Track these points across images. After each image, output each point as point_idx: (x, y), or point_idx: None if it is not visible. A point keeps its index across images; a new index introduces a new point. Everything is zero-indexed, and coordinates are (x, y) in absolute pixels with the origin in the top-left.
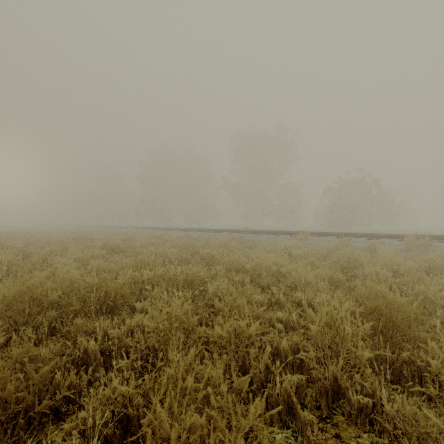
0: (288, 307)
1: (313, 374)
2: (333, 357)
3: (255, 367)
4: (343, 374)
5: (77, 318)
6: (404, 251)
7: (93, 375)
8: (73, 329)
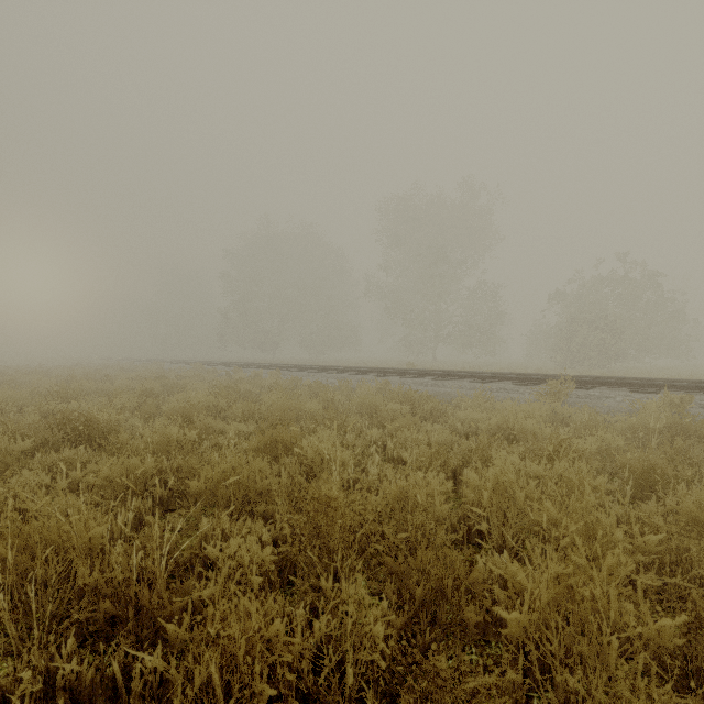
0: None
1: None
2: None
3: None
4: None
5: None
6: None
7: None
8: None
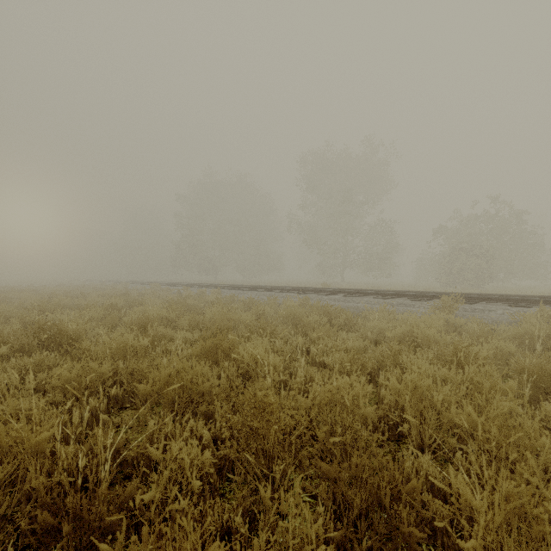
0: None
1: None
2: None
3: None
4: None
5: None
6: None
7: None
8: None
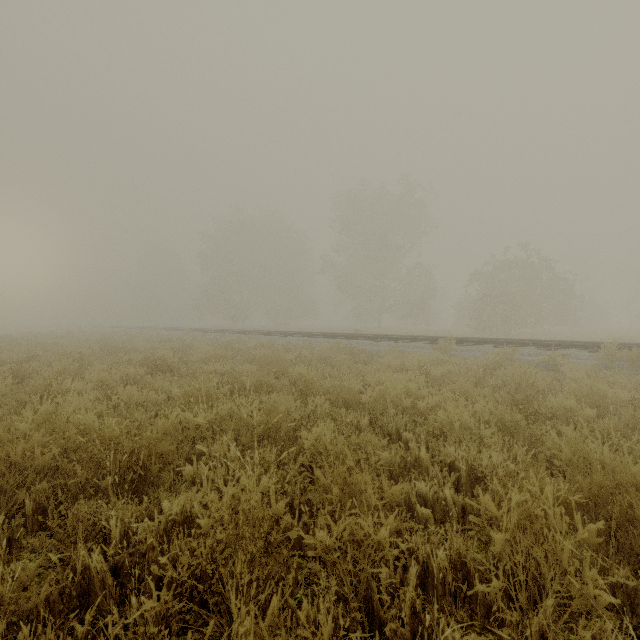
0: (434, 473)
1: (504, 633)
2: (529, 584)
3: (394, 618)
4: (558, 632)
5: (83, 496)
6: (602, 370)
7: (95, 621)
8: (71, 522)
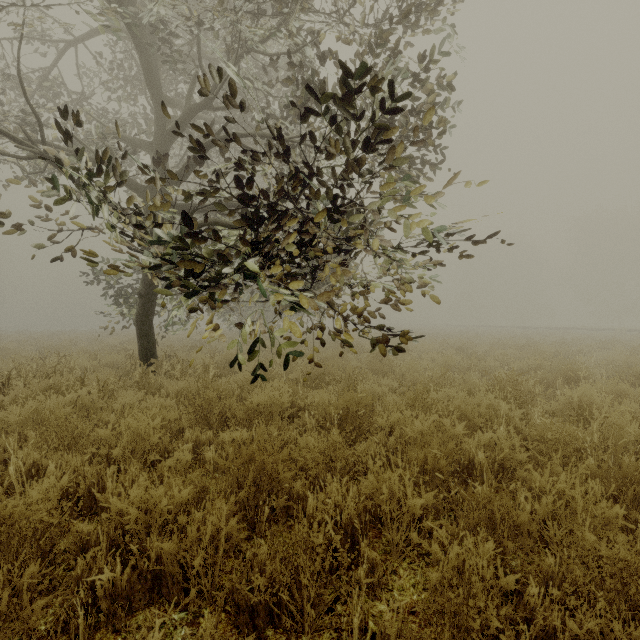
0: None
1: None
2: None
3: None
4: None
5: None
6: None
7: None
8: None
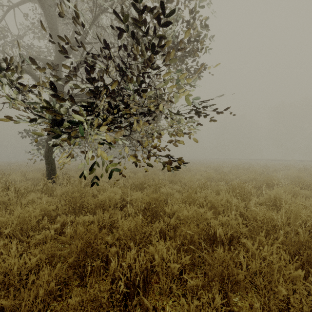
0: None
1: None
2: None
3: None
4: None
5: None
6: None
7: None
8: None
